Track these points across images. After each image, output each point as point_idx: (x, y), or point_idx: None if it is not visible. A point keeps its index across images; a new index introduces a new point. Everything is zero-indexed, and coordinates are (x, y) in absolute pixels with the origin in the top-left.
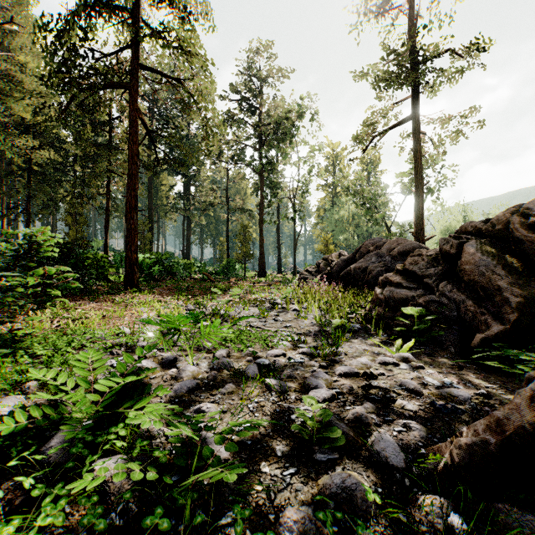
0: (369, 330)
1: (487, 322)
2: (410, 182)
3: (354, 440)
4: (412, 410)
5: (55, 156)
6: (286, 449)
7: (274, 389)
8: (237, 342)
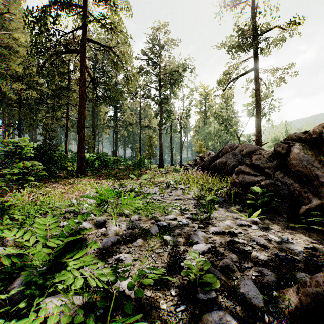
0: (230, 202)
1: (309, 198)
2: (252, 109)
3: (226, 283)
4: (263, 260)
5: (36, 94)
6: (178, 289)
7: (169, 243)
8: (145, 210)
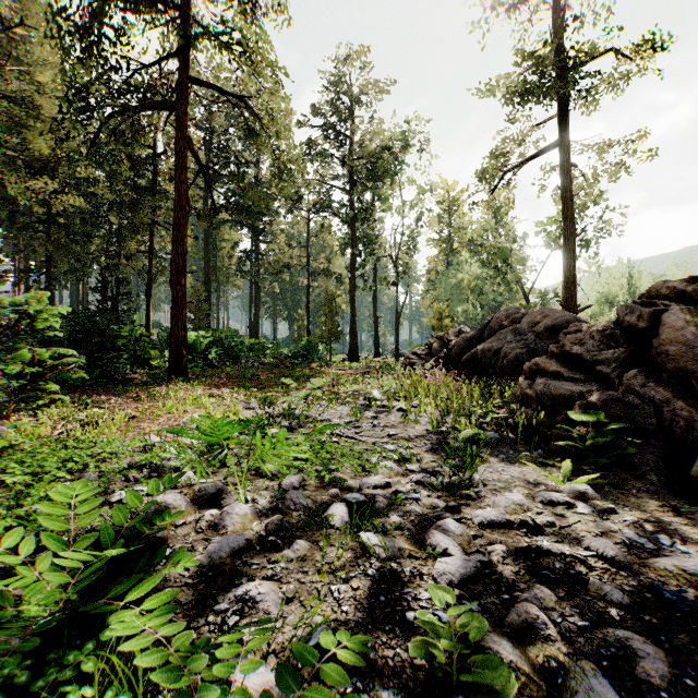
0: (514, 443)
1: None
2: (555, 233)
3: (533, 681)
4: (622, 604)
5: (82, 203)
6: None
7: (375, 554)
8: (316, 462)
